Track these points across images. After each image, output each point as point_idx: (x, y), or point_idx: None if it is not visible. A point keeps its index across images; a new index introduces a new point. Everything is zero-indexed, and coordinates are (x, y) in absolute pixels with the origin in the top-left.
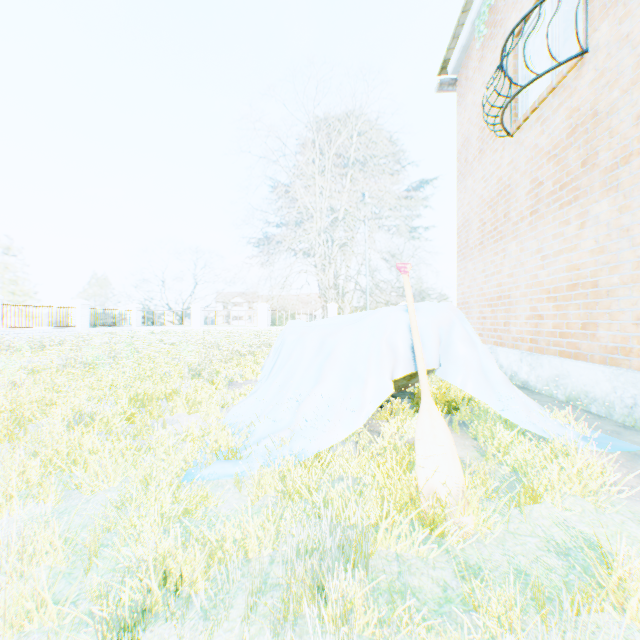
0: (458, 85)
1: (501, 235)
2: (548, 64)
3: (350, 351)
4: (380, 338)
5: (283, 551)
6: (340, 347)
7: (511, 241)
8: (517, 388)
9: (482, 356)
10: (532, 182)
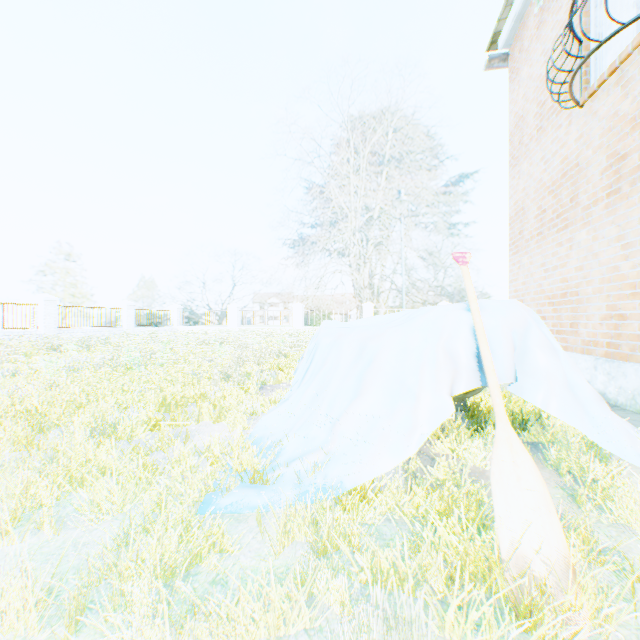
0: (510, 59)
1: (566, 223)
2: (633, 13)
3: (396, 358)
4: (435, 343)
5: (315, 637)
6: (384, 353)
7: (580, 229)
8: None
9: (565, 366)
10: (610, 157)
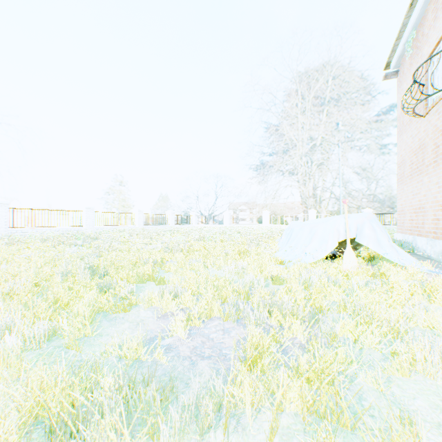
0: (397, 75)
1: (420, 172)
2: (441, 82)
3: (322, 232)
4: (333, 227)
5: None
6: (318, 231)
7: (424, 176)
8: (422, 258)
9: (379, 235)
10: (433, 145)
